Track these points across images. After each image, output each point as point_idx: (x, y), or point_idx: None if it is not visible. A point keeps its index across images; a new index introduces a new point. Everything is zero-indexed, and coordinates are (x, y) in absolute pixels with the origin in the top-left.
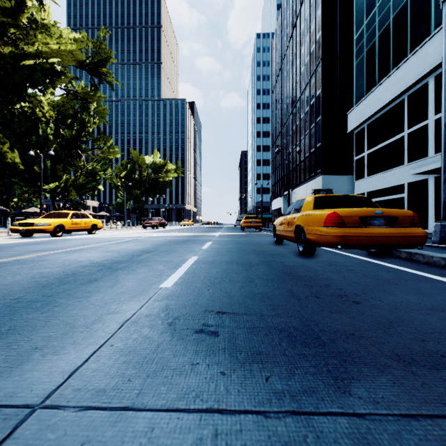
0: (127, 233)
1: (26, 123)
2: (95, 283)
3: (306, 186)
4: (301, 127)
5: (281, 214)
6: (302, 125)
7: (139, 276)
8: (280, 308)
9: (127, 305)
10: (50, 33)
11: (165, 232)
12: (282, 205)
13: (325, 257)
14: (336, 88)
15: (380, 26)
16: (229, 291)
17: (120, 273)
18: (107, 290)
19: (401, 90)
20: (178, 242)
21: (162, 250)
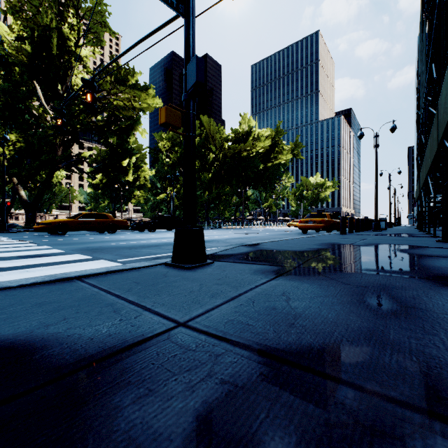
0: None
1: None
2: None
3: None
4: None
5: None
6: None
7: None
8: None
9: None
10: (283, 154)
11: None
12: None
13: None
14: None
15: None
16: None
17: None
18: None
19: None
20: None
21: None
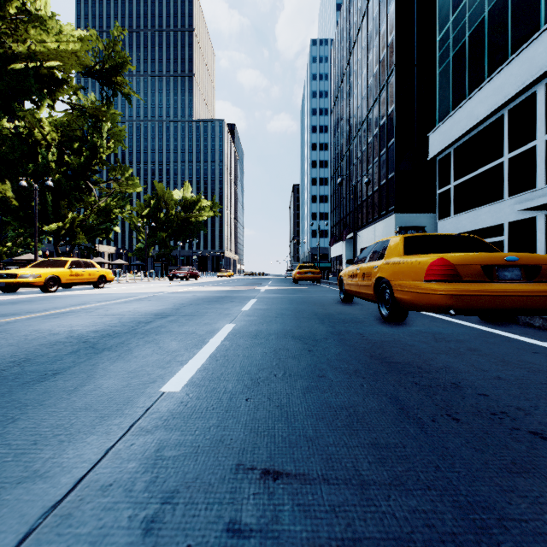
0: (146, 286)
1: (21, 147)
2: (48, 381)
3: (374, 227)
4: (368, 153)
5: (352, 263)
6: (370, 150)
7: (132, 364)
8: (395, 456)
9: (77, 448)
10: (47, 28)
11: (196, 285)
12: (344, 251)
13: (422, 325)
14: (413, 103)
15: (472, 23)
16: (285, 403)
17: (104, 358)
18: (59, 402)
19: (500, 103)
20: (210, 301)
21: (184, 313)
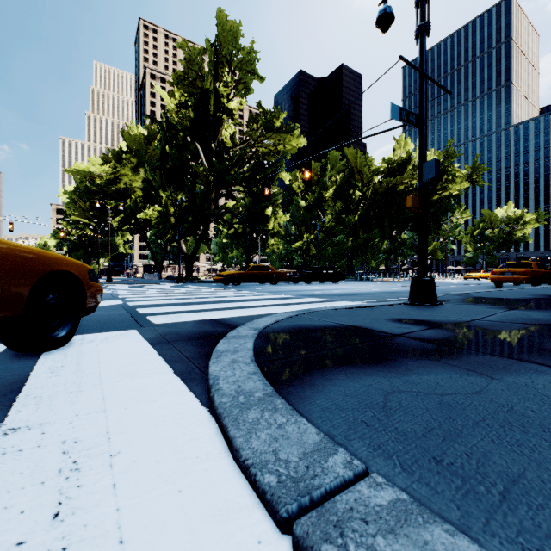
0: None
1: None
2: None
3: None
4: None
5: None
6: None
7: None
8: None
9: None
10: (455, 183)
11: None
12: None
13: None
14: None
15: None
16: None
17: None
18: None
19: None
20: None
21: None
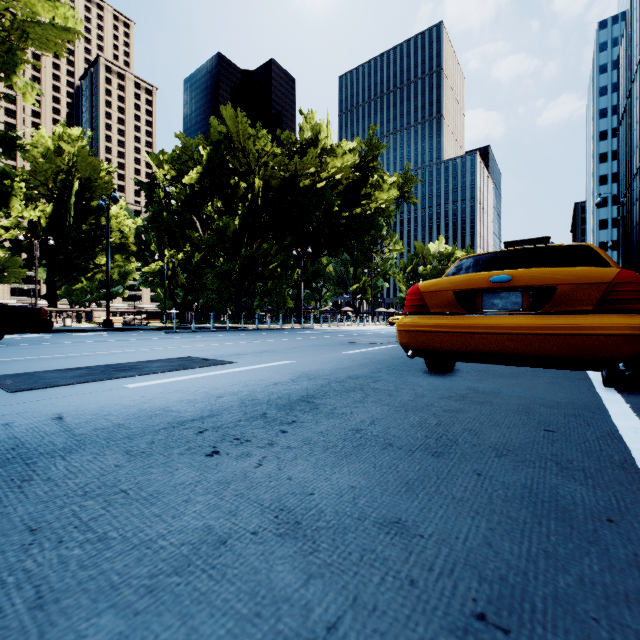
0: None
1: None
2: None
3: None
4: None
5: None
6: None
7: None
8: None
9: None
10: (382, 191)
11: None
12: None
13: None
14: None
15: None
16: None
17: None
18: None
19: None
20: None
21: None
